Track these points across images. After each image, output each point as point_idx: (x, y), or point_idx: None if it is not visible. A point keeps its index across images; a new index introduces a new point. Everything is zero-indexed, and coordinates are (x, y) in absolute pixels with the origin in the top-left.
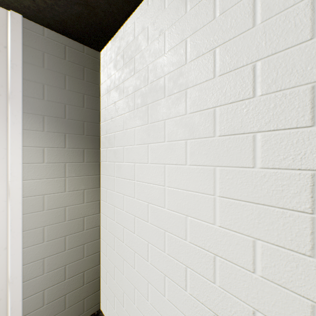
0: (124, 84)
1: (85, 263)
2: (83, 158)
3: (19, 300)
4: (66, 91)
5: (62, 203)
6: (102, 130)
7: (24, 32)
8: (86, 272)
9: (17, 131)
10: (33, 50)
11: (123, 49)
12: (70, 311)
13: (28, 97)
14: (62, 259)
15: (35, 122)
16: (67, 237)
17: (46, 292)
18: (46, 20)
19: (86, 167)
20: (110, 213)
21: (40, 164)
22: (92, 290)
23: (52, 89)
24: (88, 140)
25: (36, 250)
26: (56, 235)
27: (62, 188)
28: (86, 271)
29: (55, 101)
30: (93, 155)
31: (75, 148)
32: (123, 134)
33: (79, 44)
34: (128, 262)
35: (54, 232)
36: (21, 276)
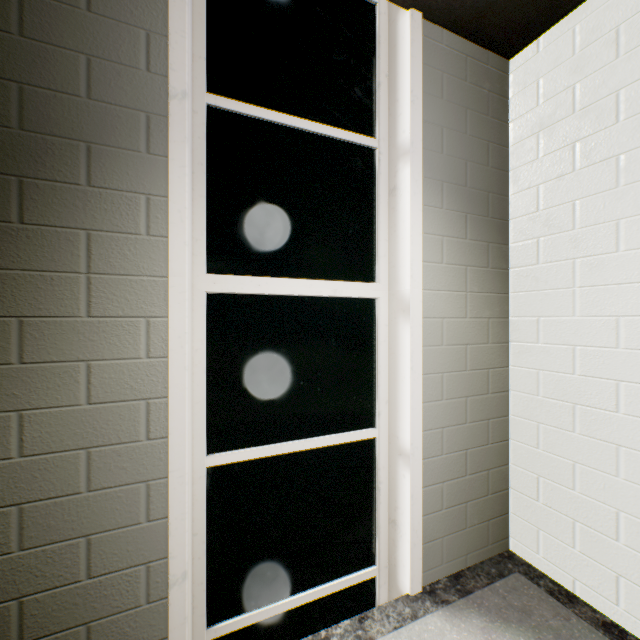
0: (620, 95)
1: (489, 456)
2: (486, 260)
3: (420, 488)
4: (466, 137)
5: (462, 338)
6: (517, 208)
7: (422, 43)
8: (490, 473)
9: (417, 206)
10: (431, 71)
11: (613, 26)
12: (471, 534)
13: (426, 150)
14: (462, 437)
15: (433, 192)
16: (468, 400)
17: (444, 488)
18: (457, 13)
19: (490, 277)
20: (552, 362)
21: (438, 265)
22: (497, 508)
23: (451, 135)
24: (492, 228)
25: (433, 410)
26: (455, 392)
27: (462, 310)
28: (490, 470)
29: (454, 156)
30: (499, 255)
31: (477, 241)
32: (615, 196)
33: (481, 51)
34: (637, 449)
35: (452, 387)
36: (421, 449)
